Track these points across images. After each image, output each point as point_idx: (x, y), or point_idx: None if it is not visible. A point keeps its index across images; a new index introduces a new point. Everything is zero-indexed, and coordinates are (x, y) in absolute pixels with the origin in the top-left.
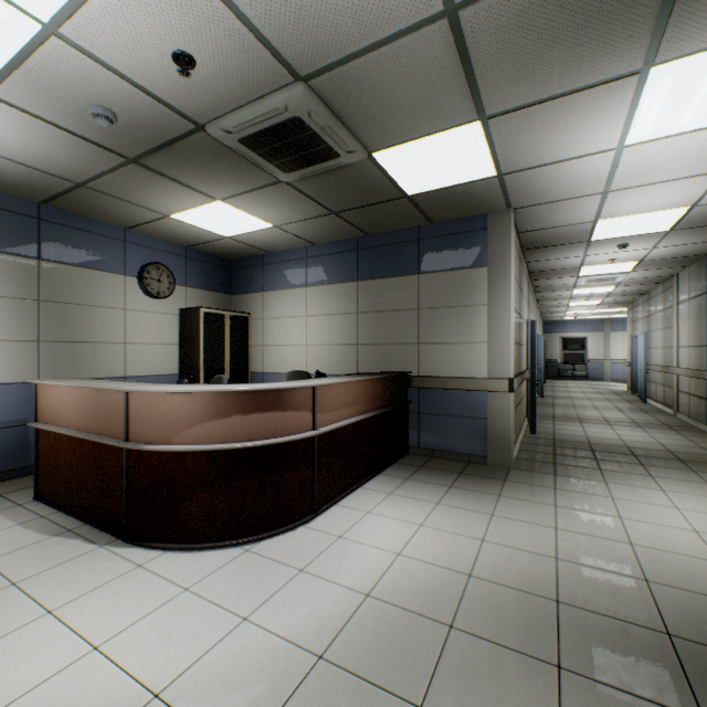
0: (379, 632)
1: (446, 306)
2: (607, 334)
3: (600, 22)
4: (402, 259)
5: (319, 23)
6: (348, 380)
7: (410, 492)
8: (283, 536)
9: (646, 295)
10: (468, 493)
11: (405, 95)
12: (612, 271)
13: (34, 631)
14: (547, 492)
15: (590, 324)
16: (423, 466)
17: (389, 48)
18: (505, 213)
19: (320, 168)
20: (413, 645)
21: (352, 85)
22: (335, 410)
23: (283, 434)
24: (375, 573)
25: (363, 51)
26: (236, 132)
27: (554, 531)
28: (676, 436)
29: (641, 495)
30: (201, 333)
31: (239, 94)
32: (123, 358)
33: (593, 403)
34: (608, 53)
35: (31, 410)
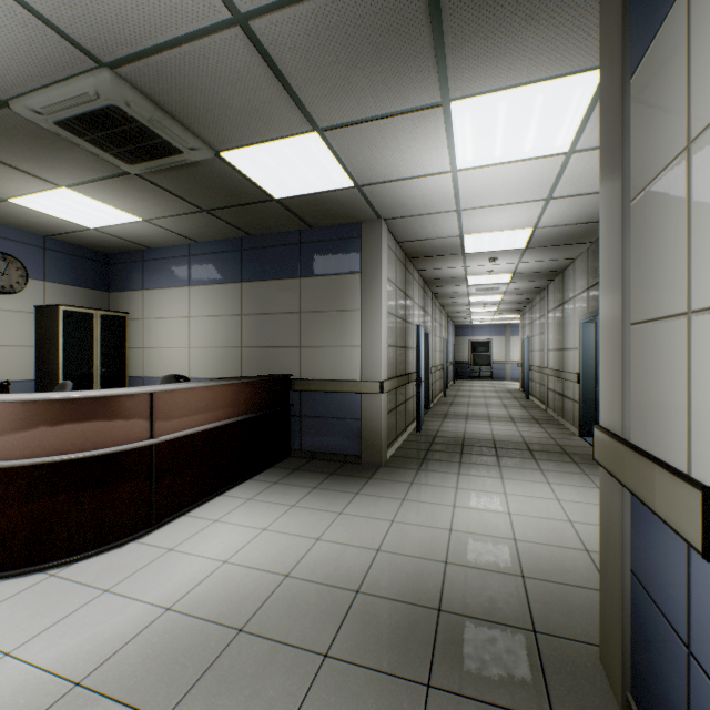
0: (160, 647)
1: (326, 310)
2: (508, 338)
3: (388, 54)
4: (285, 261)
5: (101, 9)
6: (201, 385)
7: (271, 496)
8: (105, 555)
9: (530, 304)
10: (329, 493)
11: (230, 97)
12: (494, 281)
13: None
14: (403, 487)
15: (494, 328)
16: (298, 469)
17: (191, 47)
18: (377, 223)
19: (167, 162)
20: (190, 656)
21: (168, 80)
22: (184, 417)
23: (107, 445)
24: (188, 585)
25: (165, 46)
26: (48, 113)
27: (389, 524)
28: (537, 429)
29: (482, 484)
30: (61, 333)
31: (36, 72)
32: None
33: (486, 401)
34: (407, 83)
35: None
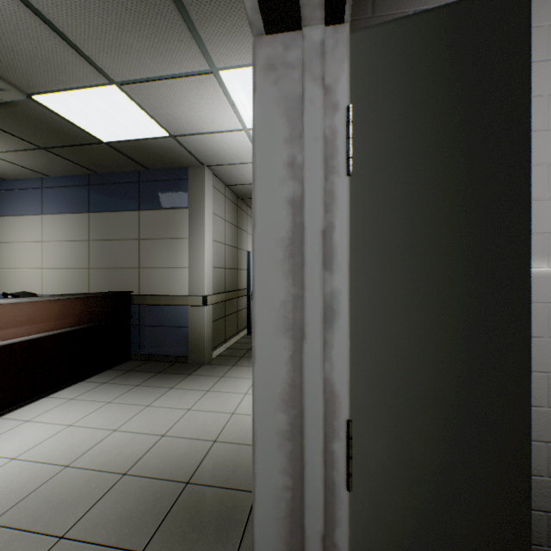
0: None
1: (160, 238)
2: None
3: (147, 22)
4: (126, 196)
5: None
6: (19, 301)
7: (94, 395)
8: None
9: None
10: (148, 389)
11: (16, 44)
12: None
13: None
14: (213, 380)
15: None
16: (132, 370)
17: None
18: (201, 168)
19: None
20: None
21: None
22: None
23: None
24: None
25: None
26: None
27: (184, 413)
28: None
29: None
30: None
31: None
32: None
33: None
34: (175, 50)
35: None
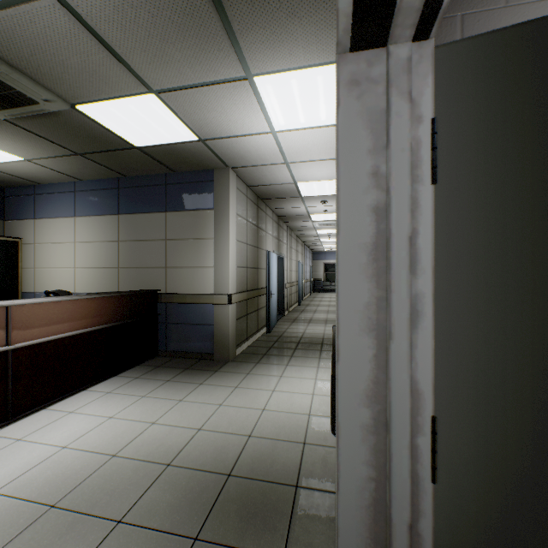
0: None
1: (186, 238)
2: None
3: (191, 33)
4: (154, 198)
5: None
6: (62, 299)
7: (128, 389)
8: None
9: None
10: (178, 384)
11: (67, 58)
12: (331, 218)
13: None
14: (240, 377)
15: None
16: (161, 366)
17: (15, 10)
18: (226, 170)
19: (27, 111)
20: None
21: (4, 38)
22: (45, 326)
23: None
24: (22, 470)
25: None
26: None
27: (217, 408)
28: None
29: (301, 372)
30: None
31: None
32: None
33: (329, 309)
34: (214, 59)
35: None
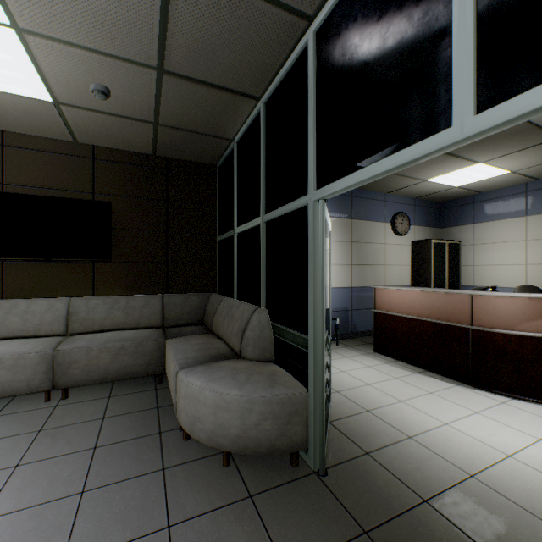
0: None
1: None
2: None
3: None
4: None
5: None
6: None
7: None
8: None
9: None
10: None
11: None
12: None
13: (481, 419)
14: None
15: None
16: None
17: None
18: None
19: None
20: None
21: None
22: None
23: None
24: None
25: None
26: None
27: None
28: None
29: None
30: (431, 257)
31: None
32: (383, 274)
33: None
34: None
35: (348, 302)
